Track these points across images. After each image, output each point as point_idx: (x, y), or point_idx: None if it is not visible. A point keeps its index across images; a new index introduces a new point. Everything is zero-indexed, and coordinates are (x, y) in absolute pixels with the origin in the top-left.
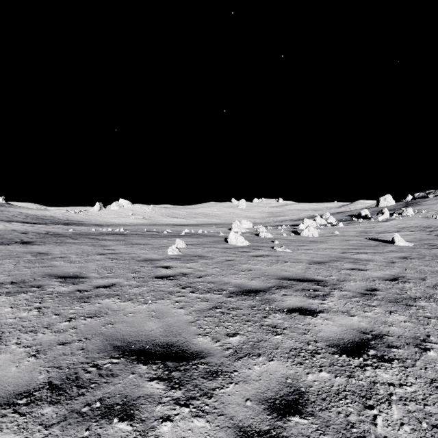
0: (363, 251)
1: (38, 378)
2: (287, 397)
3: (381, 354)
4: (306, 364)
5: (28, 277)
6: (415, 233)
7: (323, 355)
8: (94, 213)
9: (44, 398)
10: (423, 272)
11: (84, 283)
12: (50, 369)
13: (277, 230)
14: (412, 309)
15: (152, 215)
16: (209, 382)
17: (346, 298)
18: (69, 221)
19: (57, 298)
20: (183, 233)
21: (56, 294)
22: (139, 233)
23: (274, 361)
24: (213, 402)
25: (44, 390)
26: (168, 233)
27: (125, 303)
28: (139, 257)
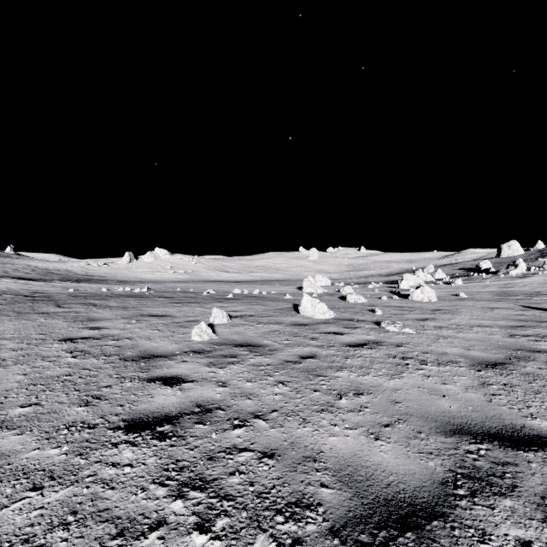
0: (545, 332)
1: None
2: None
3: None
4: None
5: None
6: None
7: None
8: (123, 266)
9: None
10: None
11: None
12: None
13: (369, 291)
14: None
15: (197, 269)
16: None
17: None
18: (88, 276)
19: None
20: (231, 295)
21: None
22: (166, 294)
23: None
24: None
25: None
26: (209, 295)
27: None
28: (132, 348)
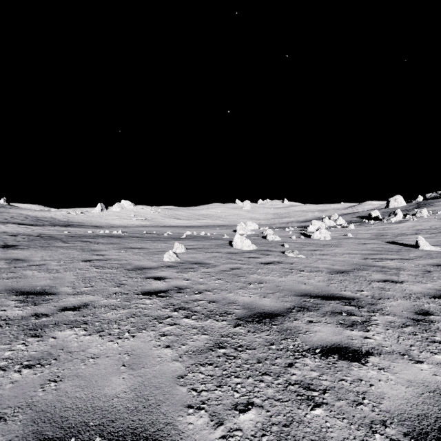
0: (387, 257)
1: None
2: None
3: None
4: None
5: None
6: (436, 235)
7: None
8: (96, 215)
9: None
10: None
11: (48, 303)
12: None
13: (285, 233)
14: None
15: (155, 217)
16: None
17: (395, 327)
18: (69, 222)
19: None
20: (184, 236)
21: (2, 321)
22: (137, 235)
23: None
24: None
25: None
26: (168, 236)
27: (91, 338)
28: (129, 265)
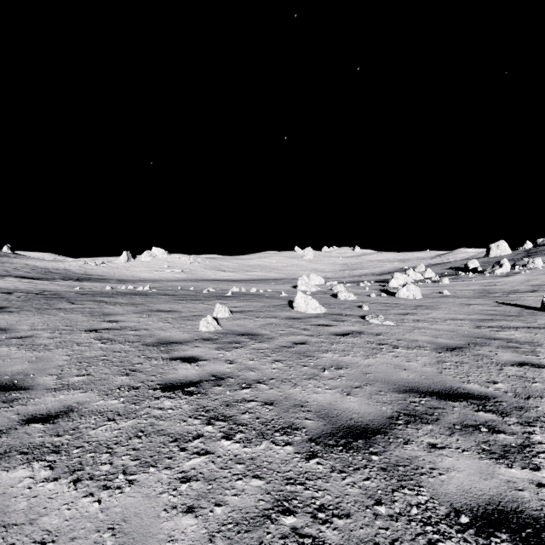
0: (508, 324)
1: None
2: None
3: None
4: None
5: None
6: None
7: None
8: (120, 266)
9: None
10: None
11: (10, 407)
12: None
13: (360, 289)
14: None
15: (194, 268)
16: None
17: None
18: (87, 275)
19: None
20: (230, 293)
21: None
22: (169, 292)
23: None
24: None
25: None
26: (209, 293)
27: (55, 486)
28: (150, 337)
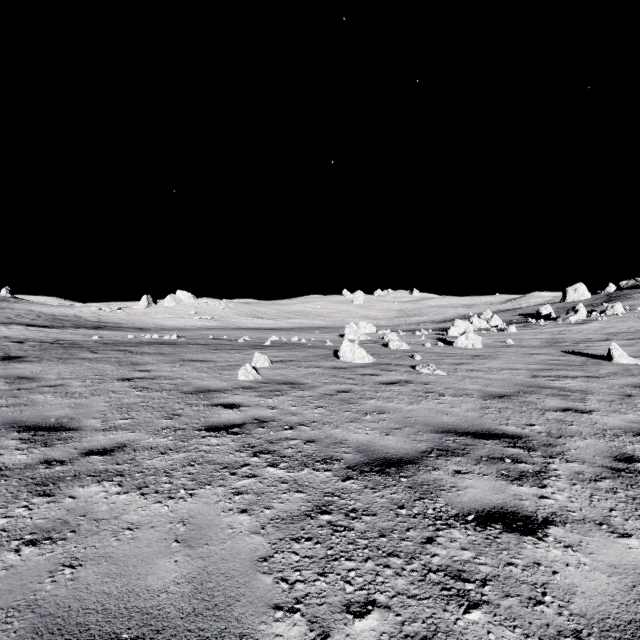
0: (567, 374)
1: None
2: None
3: None
4: None
5: None
6: (636, 342)
7: None
8: (140, 312)
9: None
10: None
11: (66, 443)
12: None
13: (415, 338)
14: None
15: (226, 315)
16: None
17: (585, 480)
18: (101, 323)
19: None
20: (268, 342)
21: None
22: (199, 341)
23: None
24: None
25: None
26: (245, 342)
27: (128, 497)
28: (187, 385)
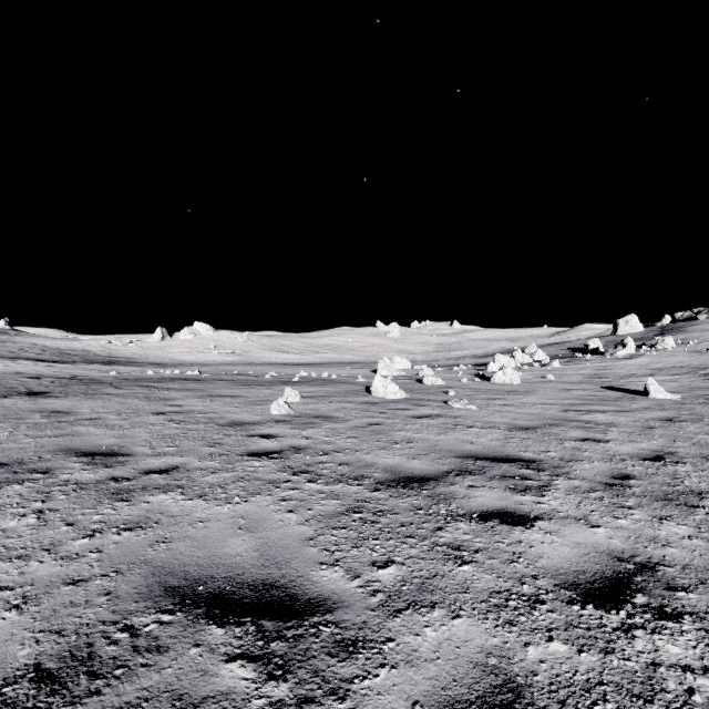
0: (598, 408)
1: (17, 655)
2: (492, 699)
3: (658, 604)
4: (521, 624)
5: (30, 454)
6: (680, 377)
7: (551, 606)
8: (153, 346)
9: (21, 701)
10: (705, 445)
11: (125, 465)
12: (42, 635)
13: (452, 374)
14: (698, 514)
15: (248, 349)
16: (341, 665)
17: (580, 492)
18: (112, 358)
19: (74, 492)
20: (297, 378)
21: (73, 485)
22: (224, 377)
23: (462, 619)
24: (348, 708)
25: (25, 682)
26: (273, 378)
27: (193, 502)
28: (222, 419)
